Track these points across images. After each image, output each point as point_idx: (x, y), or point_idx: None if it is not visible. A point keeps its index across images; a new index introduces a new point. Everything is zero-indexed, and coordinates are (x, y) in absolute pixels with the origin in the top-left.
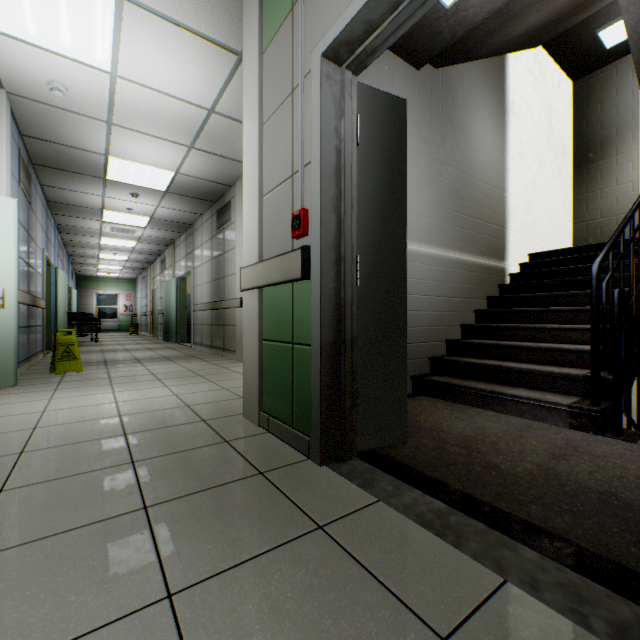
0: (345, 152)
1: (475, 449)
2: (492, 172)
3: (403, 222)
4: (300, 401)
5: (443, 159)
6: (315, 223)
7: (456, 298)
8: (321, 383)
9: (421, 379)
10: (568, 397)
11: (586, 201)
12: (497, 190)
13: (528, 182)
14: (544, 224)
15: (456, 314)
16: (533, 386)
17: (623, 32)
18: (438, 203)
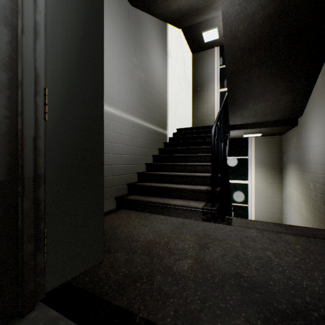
0: None
1: (155, 254)
2: (161, 82)
3: (100, 73)
4: None
5: (136, 63)
6: None
7: (143, 148)
8: None
9: (122, 199)
10: (200, 202)
11: (197, 108)
12: (163, 92)
13: (176, 93)
14: (182, 115)
15: (143, 157)
16: (183, 197)
17: (210, 37)
18: (133, 89)
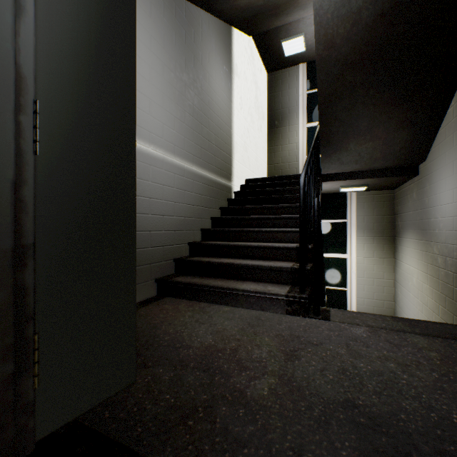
0: None
1: (218, 369)
2: (223, 111)
3: (130, 84)
4: None
5: (187, 82)
6: None
7: (197, 206)
8: None
9: (166, 281)
10: (283, 286)
11: (274, 151)
12: (227, 126)
13: (245, 128)
14: (254, 161)
15: (197, 220)
16: (257, 279)
17: (294, 48)
18: (182, 119)
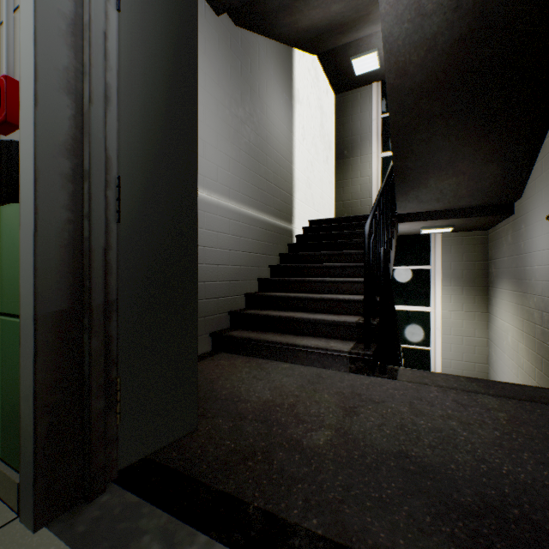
0: (91, 3)
1: (275, 421)
2: (283, 145)
3: (192, 147)
4: (9, 413)
5: (243, 118)
6: (26, 102)
7: (254, 253)
8: (37, 385)
9: (221, 336)
10: (347, 343)
11: (343, 186)
12: (287, 161)
13: (308, 162)
14: (318, 198)
15: (254, 269)
16: (319, 334)
17: (366, 66)
18: (238, 159)
